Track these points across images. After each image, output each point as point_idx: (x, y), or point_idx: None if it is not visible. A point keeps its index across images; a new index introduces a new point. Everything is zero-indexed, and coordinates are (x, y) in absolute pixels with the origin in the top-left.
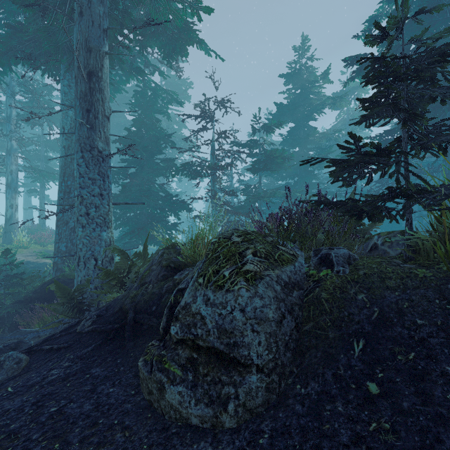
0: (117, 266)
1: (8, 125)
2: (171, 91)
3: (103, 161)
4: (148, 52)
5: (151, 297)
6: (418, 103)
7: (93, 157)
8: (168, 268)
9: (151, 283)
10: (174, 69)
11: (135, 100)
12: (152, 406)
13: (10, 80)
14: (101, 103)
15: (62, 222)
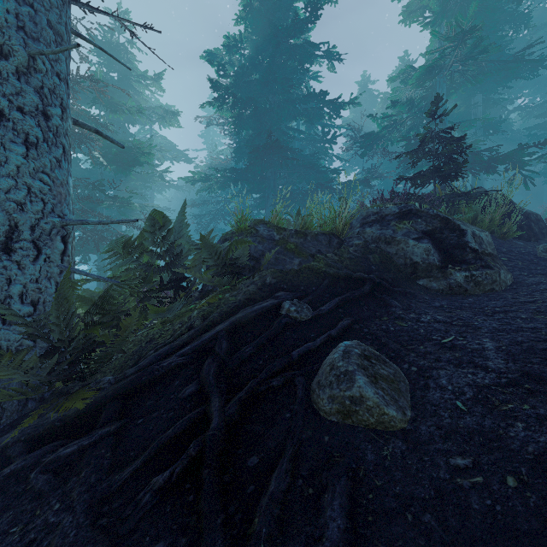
0: (197, 245)
1: None
2: None
3: (68, 3)
4: None
5: (353, 261)
6: (422, 157)
7: None
8: (336, 236)
9: (324, 252)
10: None
11: None
12: (492, 291)
13: None
14: None
15: None
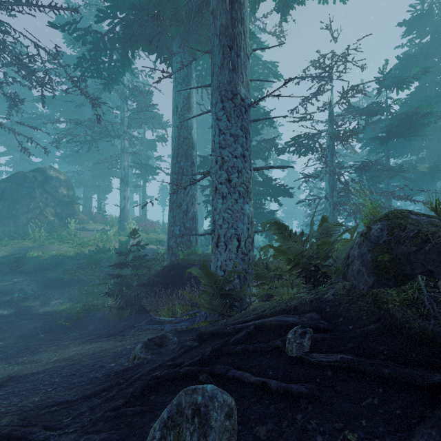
0: (288, 247)
1: (122, 127)
2: (269, 64)
3: (245, 112)
4: (249, 21)
5: None
6: None
7: (235, 107)
8: None
9: (436, 277)
10: (276, 35)
11: None
12: None
13: (123, 87)
14: (243, 37)
15: (176, 204)
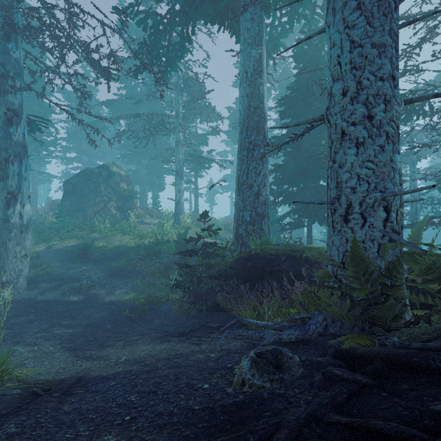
0: None
1: (177, 120)
2: None
3: (394, 9)
4: None
5: None
6: None
7: (379, 1)
8: None
9: None
10: None
11: (297, 52)
12: None
13: (178, 80)
14: None
15: (246, 186)
